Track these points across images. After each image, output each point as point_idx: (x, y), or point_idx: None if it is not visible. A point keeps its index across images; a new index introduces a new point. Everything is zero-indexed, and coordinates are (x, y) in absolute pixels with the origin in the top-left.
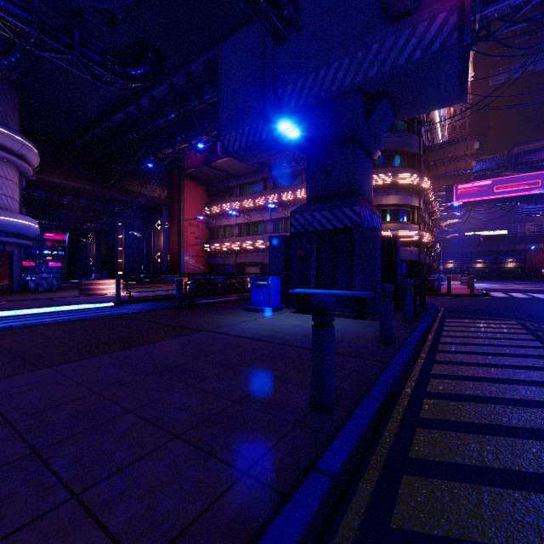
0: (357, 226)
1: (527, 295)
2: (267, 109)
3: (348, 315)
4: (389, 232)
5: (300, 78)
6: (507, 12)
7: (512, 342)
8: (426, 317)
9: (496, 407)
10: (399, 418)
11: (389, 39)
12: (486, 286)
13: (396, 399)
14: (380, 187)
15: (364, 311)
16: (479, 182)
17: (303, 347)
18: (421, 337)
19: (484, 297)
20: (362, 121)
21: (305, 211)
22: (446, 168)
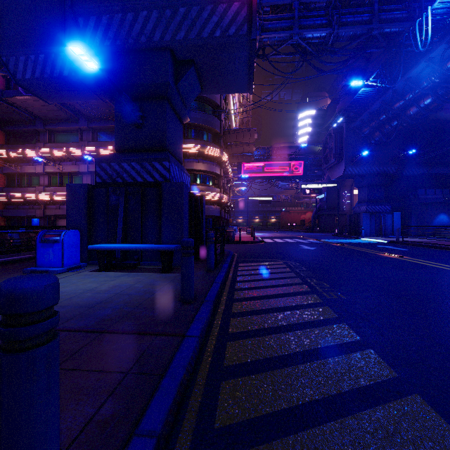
0: (166, 181)
1: (283, 240)
2: (67, 39)
3: (156, 269)
4: (199, 192)
5: (105, 14)
6: (275, 43)
7: (284, 281)
8: (224, 264)
9: (289, 371)
10: (186, 447)
11: (195, 8)
12: (261, 235)
13: (188, 397)
14: (192, 155)
15: (171, 264)
16: (257, 163)
17: (77, 328)
18: (220, 287)
19: (261, 243)
20: (172, 81)
21: (113, 160)
22: (238, 149)
